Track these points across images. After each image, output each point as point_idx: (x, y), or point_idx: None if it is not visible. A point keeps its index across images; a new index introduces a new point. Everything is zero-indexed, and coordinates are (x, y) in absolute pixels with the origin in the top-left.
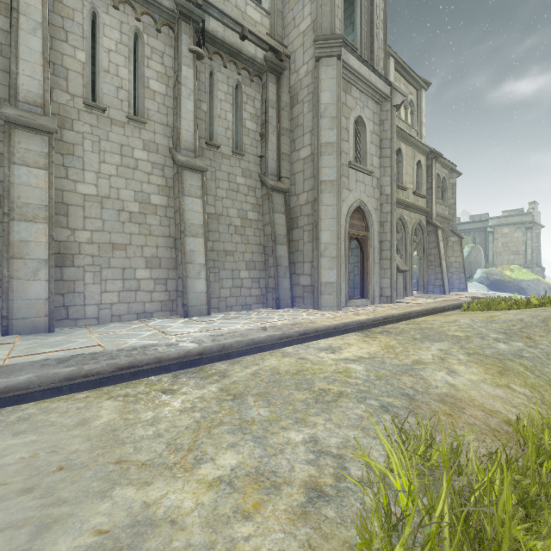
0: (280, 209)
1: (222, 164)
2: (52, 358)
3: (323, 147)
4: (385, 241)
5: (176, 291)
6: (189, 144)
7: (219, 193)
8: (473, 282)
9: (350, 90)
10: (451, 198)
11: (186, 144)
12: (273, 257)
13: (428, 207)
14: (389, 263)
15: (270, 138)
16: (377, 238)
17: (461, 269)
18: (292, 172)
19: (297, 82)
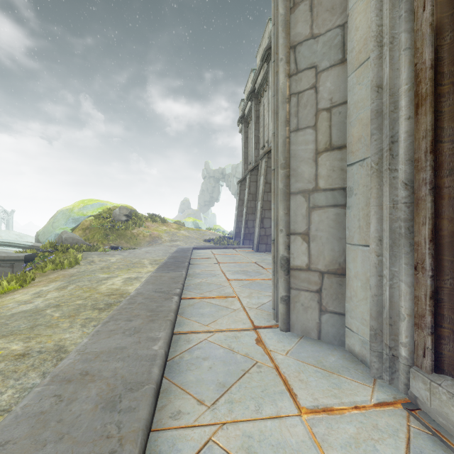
0: None
1: None
2: (190, 250)
3: None
4: None
5: None
6: None
7: None
8: None
9: None
10: None
11: None
12: None
13: None
14: None
15: None
16: None
17: None
18: None
19: None
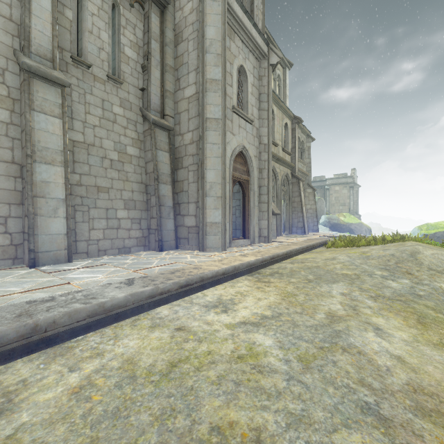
0: (163, 147)
1: (94, 88)
2: None
3: (208, 83)
4: (263, 186)
5: (23, 233)
6: (45, 50)
7: (89, 119)
8: (319, 225)
9: (234, 38)
10: (307, 158)
11: (39, 48)
12: (155, 196)
13: (292, 163)
14: (267, 206)
15: (153, 71)
16: (257, 183)
17: (314, 215)
18: (176, 111)
19: (182, 19)
